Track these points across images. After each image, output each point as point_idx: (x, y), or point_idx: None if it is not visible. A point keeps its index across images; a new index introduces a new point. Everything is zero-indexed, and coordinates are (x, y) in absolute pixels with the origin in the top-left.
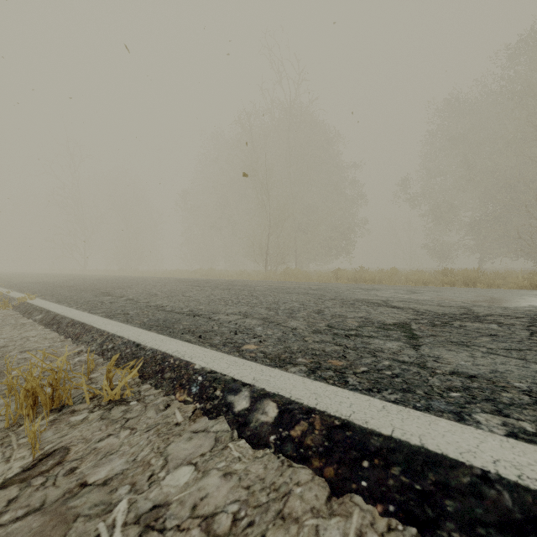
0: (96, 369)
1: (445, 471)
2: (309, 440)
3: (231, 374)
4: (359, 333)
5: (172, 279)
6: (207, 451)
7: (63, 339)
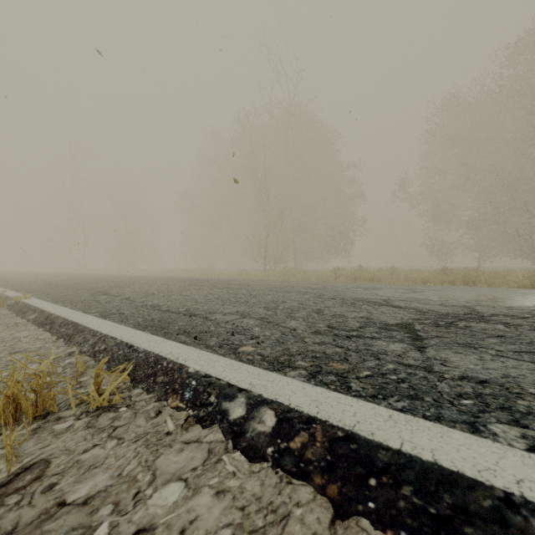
0: (86, 372)
1: (462, 492)
2: (309, 453)
3: (226, 379)
4: (361, 334)
5: (170, 278)
6: (199, 465)
7: (55, 340)
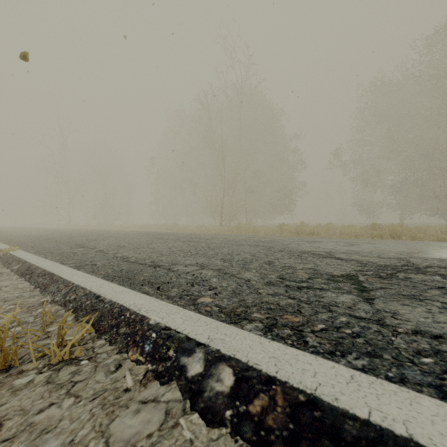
0: (55, 322)
1: None
2: (270, 419)
3: (185, 332)
4: (310, 285)
5: (140, 233)
6: (154, 430)
7: (32, 289)
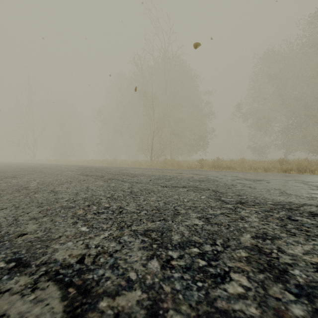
0: None
1: None
2: None
3: None
4: None
5: (76, 167)
6: None
7: None
